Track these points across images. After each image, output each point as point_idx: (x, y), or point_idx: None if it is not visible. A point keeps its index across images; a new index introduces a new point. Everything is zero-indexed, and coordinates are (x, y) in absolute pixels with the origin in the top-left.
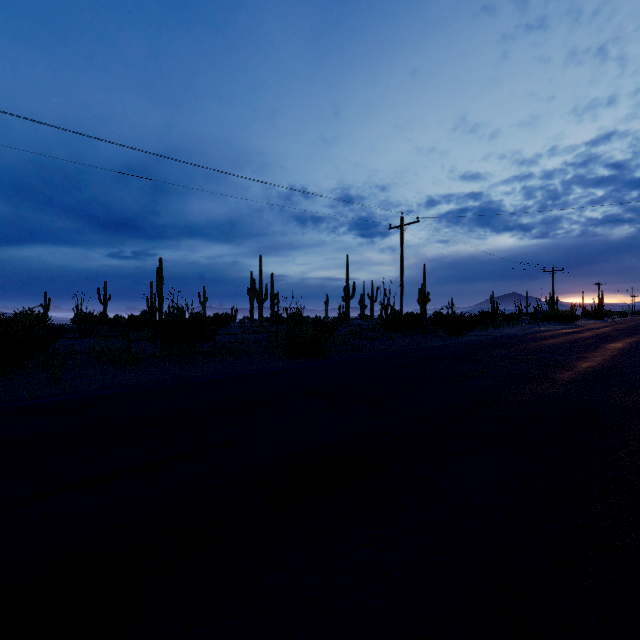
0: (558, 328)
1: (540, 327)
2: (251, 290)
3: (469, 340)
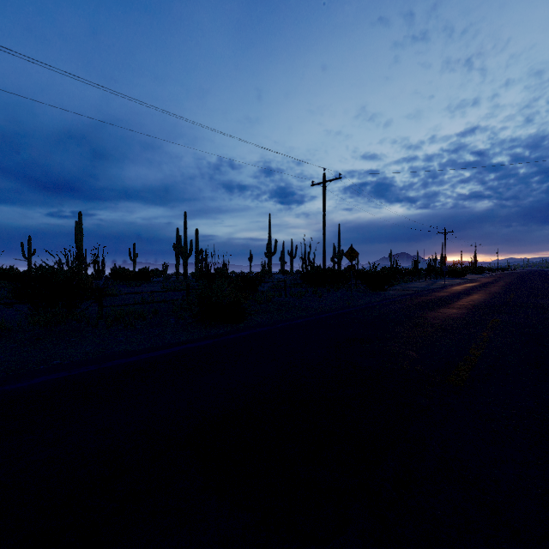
0: (458, 282)
1: (441, 281)
2: (177, 246)
3: (394, 295)
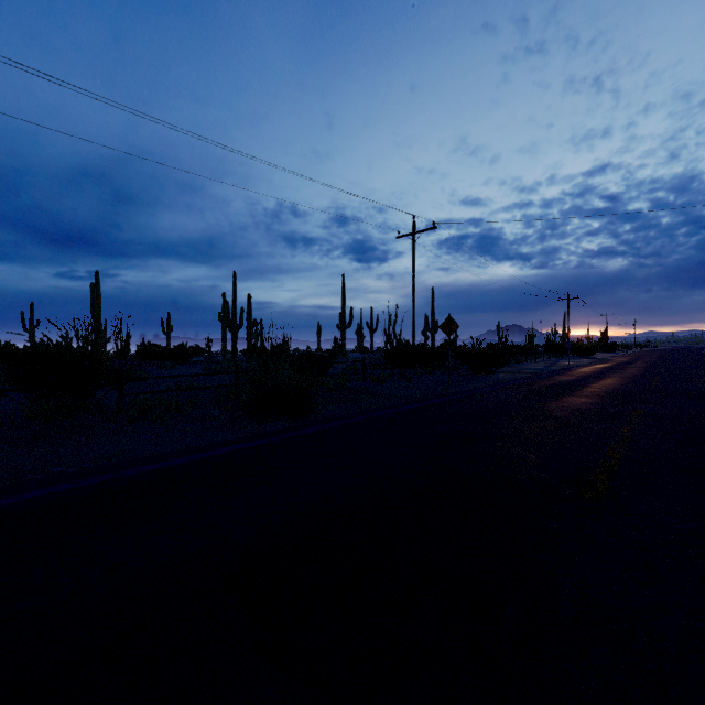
0: (585, 362)
1: (564, 361)
2: (223, 315)
3: (504, 380)
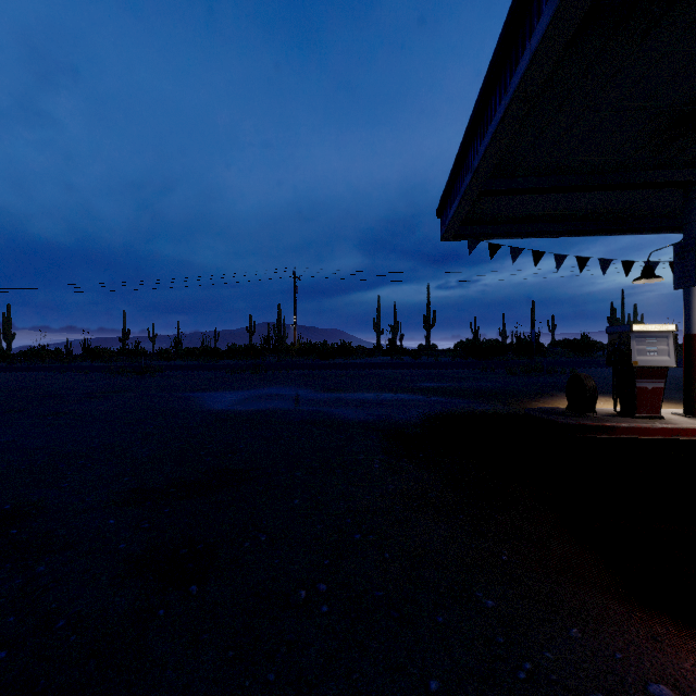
0: None
1: None
2: (611, 318)
3: None
